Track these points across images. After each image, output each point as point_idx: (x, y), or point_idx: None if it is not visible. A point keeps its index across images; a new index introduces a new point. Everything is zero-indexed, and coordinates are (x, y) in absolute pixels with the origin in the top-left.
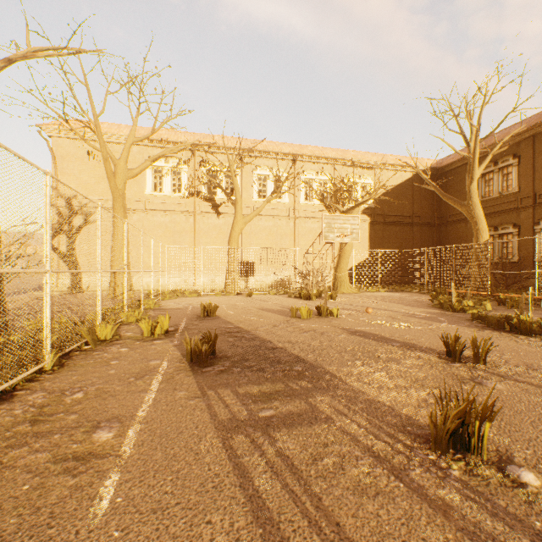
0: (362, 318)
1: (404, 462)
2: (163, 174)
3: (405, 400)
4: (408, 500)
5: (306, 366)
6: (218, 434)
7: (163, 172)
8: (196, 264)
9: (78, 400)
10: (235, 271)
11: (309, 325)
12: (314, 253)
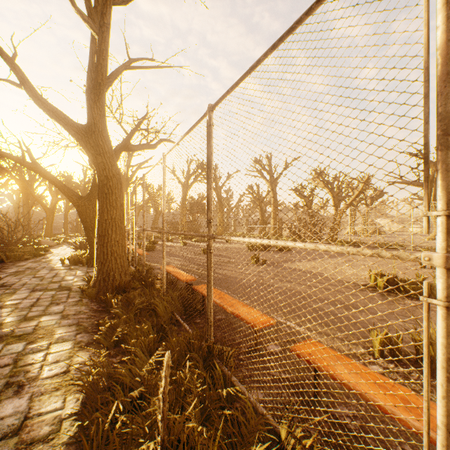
0: None
1: None
2: None
3: None
4: None
5: None
6: None
7: None
8: None
9: None
10: None
11: None
12: None
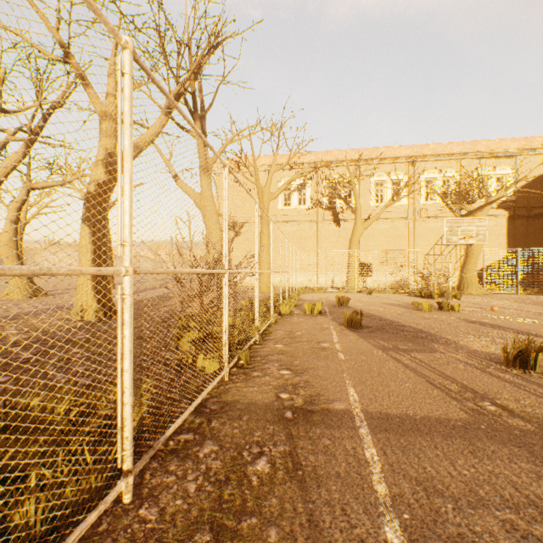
0: (485, 313)
1: (483, 367)
2: (291, 191)
3: (498, 352)
4: (480, 373)
5: (427, 334)
6: (379, 350)
7: (291, 189)
8: (318, 266)
9: (300, 334)
10: (355, 271)
11: (430, 315)
12: (436, 254)
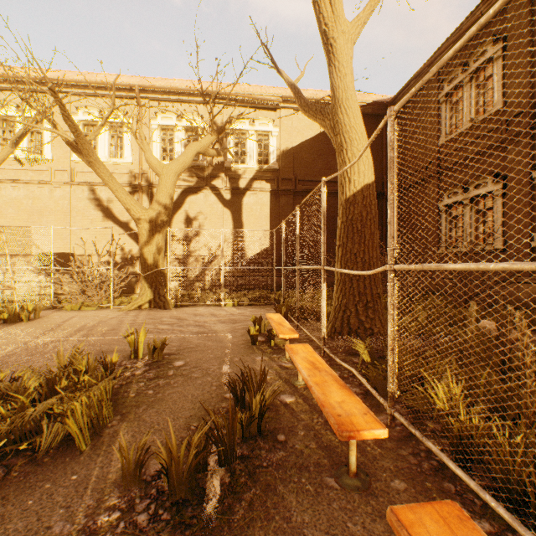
0: None
1: None
2: None
3: None
4: None
5: None
6: None
7: None
8: None
9: None
10: None
11: None
12: None
